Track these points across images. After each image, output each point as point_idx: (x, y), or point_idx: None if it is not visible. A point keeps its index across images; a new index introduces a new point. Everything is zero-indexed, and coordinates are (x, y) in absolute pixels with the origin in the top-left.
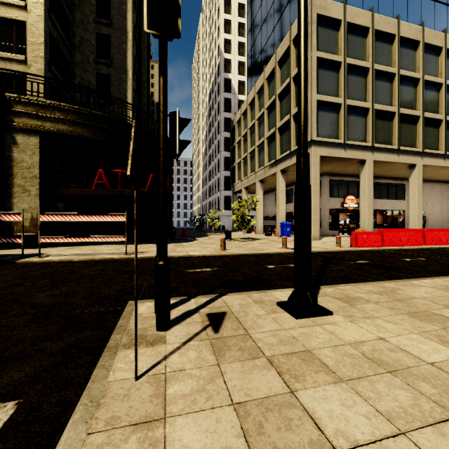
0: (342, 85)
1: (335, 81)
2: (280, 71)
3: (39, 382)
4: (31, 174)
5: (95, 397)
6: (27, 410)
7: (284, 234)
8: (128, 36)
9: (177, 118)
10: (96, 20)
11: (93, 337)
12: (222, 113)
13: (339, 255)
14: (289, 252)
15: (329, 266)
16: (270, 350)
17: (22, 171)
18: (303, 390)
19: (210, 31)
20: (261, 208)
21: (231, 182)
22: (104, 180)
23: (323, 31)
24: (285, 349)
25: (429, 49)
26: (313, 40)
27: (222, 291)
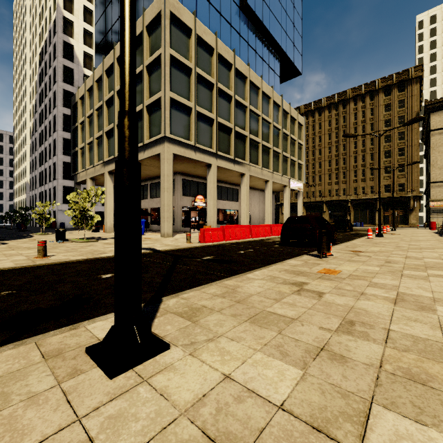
0: (193, 91)
1: (187, 84)
2: None
3: None
4: None
5: None
6: None
7: None
8: None
9: None
10: None
11: None
12: (59, 82)
13: (188, 252)
14: None
15: (177, 267)
16: None
17: None
18: None
19: None
20: (111, 202)
21: (73, 169)
22: None
23: (176, 31)
24: None
25: (253, 86)
26: (166, 35)
27: None
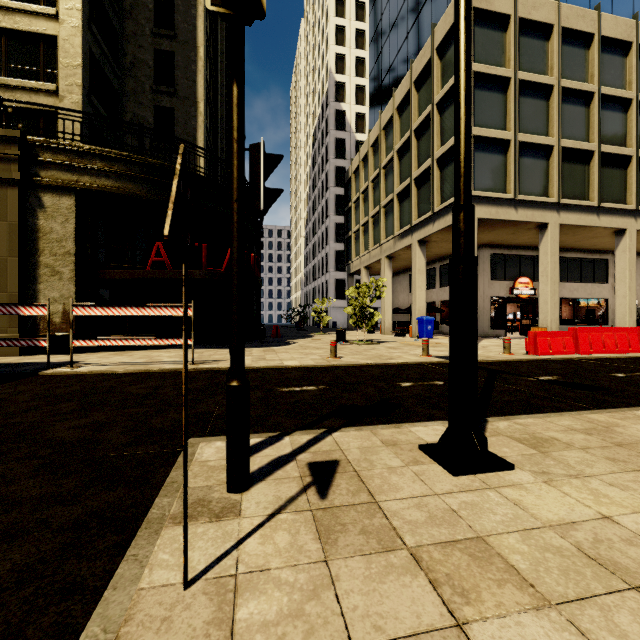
0: (512, 113)
1: (501, 106)
2: (418, 95)
3: (30, 583)
4: (63, 249)
5: (112, 621)
6: None
7: (423, 335)
8: (198, 52)
9: (261, 154)
10: (154, 32)
11: (128, 500)
12: (332, 160)
13: (510, 367)
14: (432, 362)
15: (496, 385)
16: (414, 535)
17: (51, 245)
18: (479, 622)
19: (314, 44)
20: (389, 296)
21: (346, 258)
22: (163, 257)
23: (483, 32)
24: (440, 533)
25: None
26: None
27: (332, 424)
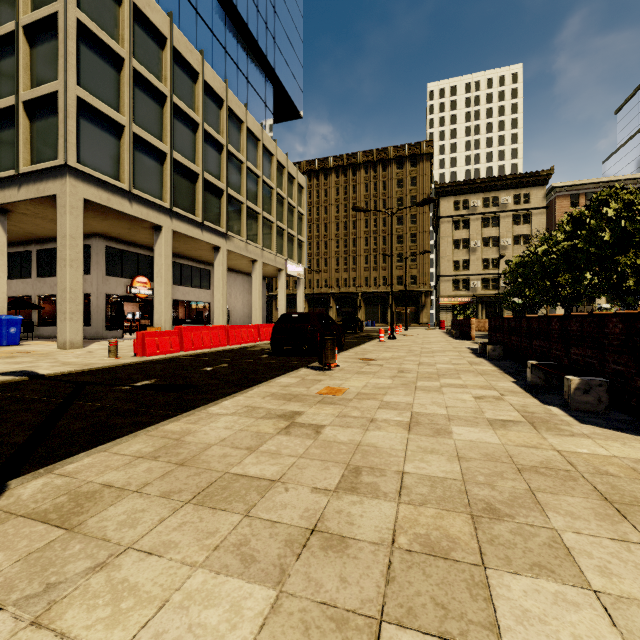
0: (126, 98)
1: (114, 83)
2: None
3: None
4: None
5: None
6: None
7: (2, 340)
8: None
9: None
10: None
11: None
12: None
13: (108, 375)
14: None
15: (74, 406)
16: None
17: None
18: None
19: None
20: None
21: None
22: None
23: None
24: None
25: (233, 117)
26: None
27: None
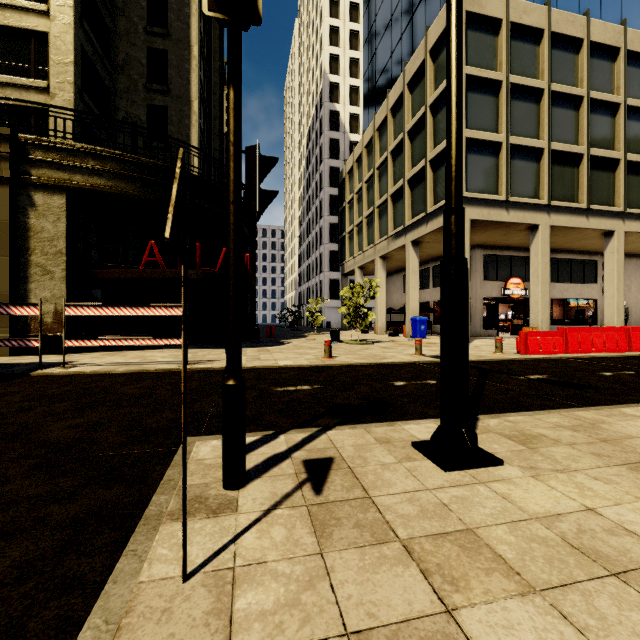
0: (503, 116)
1: (493, 109)
2: (411, 97)
3: (30, 579)
4: (54, 248)
5: (113, 613)
6: (0, 634)
7: (417, 334)
8: (191, 51)
9: (256, 156)
10: (147, 30)
11: (125, 498)
12: (326, 160)
13: (501, 366)
14: (425, 362)
15: (488, 384)
16: (406, 528)
17: (42, 244)
18: (468, 608)
19: (309, 44)
20: (383, 296)
21: (340, 259)
22: (157, 257)
23: (475, 36)
24: (431, 525)
25: (635, 59)
26: None
27: (326, 422)
